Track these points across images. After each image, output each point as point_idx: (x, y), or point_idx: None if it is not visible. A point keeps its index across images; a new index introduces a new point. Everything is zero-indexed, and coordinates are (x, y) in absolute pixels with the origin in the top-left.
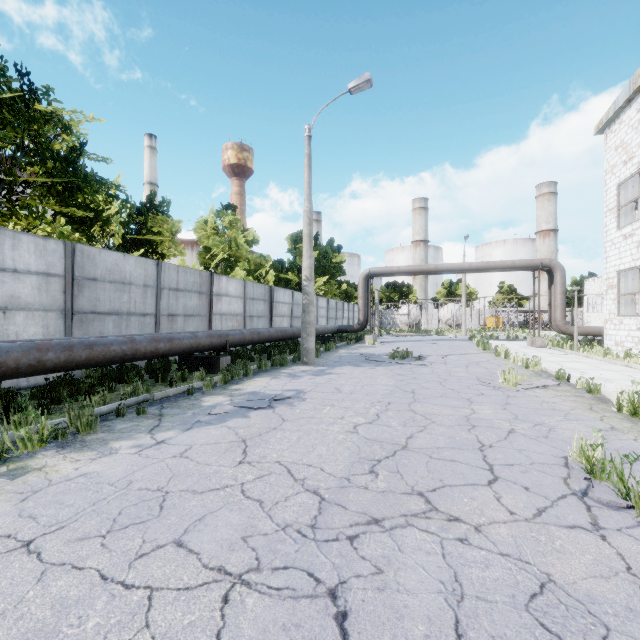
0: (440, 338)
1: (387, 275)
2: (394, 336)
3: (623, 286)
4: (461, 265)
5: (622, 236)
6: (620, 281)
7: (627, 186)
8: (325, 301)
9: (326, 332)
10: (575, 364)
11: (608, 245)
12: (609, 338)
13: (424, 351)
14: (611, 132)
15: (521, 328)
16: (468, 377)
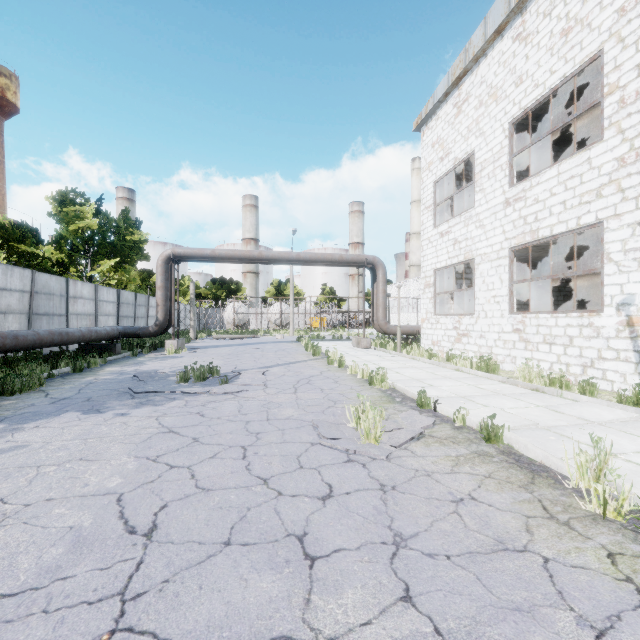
0: (267, 340)
1: (199, 260)
2: (215, 339)
3: (438, 285)
4: (289, 254)
5: (439, 234)
6: (436, 280)
7: (439, 187)
8: (114, 293)
9: (93, 338)
10: (412, 371)
11: (425, 243)
12: (426, 337)
13: (242, 361)
14: (428, 129)
15: (340, 327)
16: (298, 420)
